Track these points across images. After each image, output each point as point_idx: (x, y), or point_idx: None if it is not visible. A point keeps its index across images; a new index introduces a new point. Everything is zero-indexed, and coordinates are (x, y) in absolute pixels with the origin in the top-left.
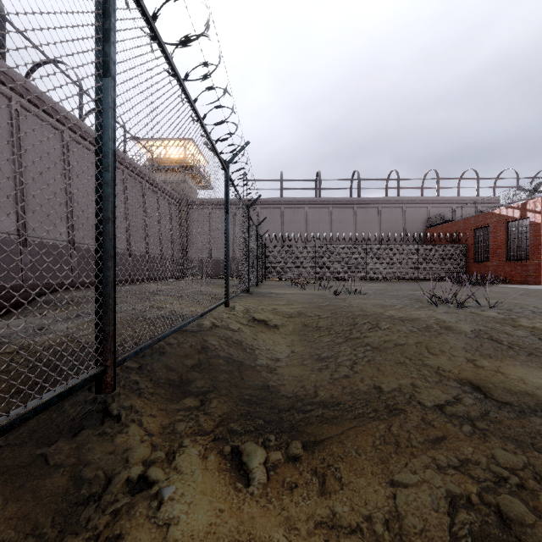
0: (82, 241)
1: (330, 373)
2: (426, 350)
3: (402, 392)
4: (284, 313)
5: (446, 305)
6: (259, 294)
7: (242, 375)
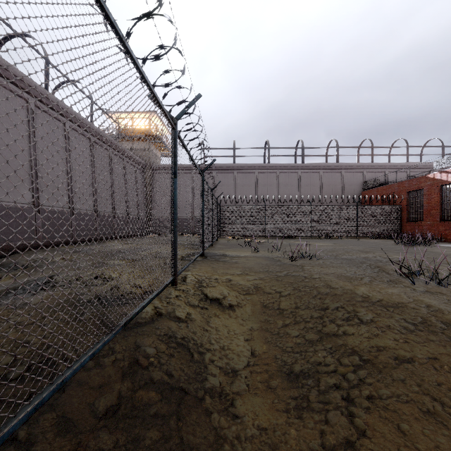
0: (48, 204)
1: (320, 431)
2: None
3: None
4: (240, 288)
5: (417, 278)
6: (214, 257)
7: (181, 430)
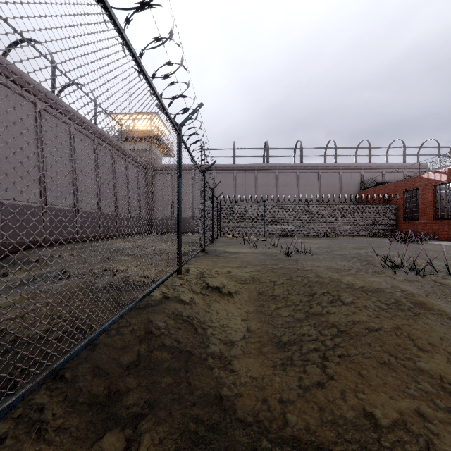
0: (54, 203)
1: (298, 377)
2: (411, 342)
3: (411, 433)
4: (238, 278)
5: (400, 269)
6: (214, 253)
7: (189, 378)
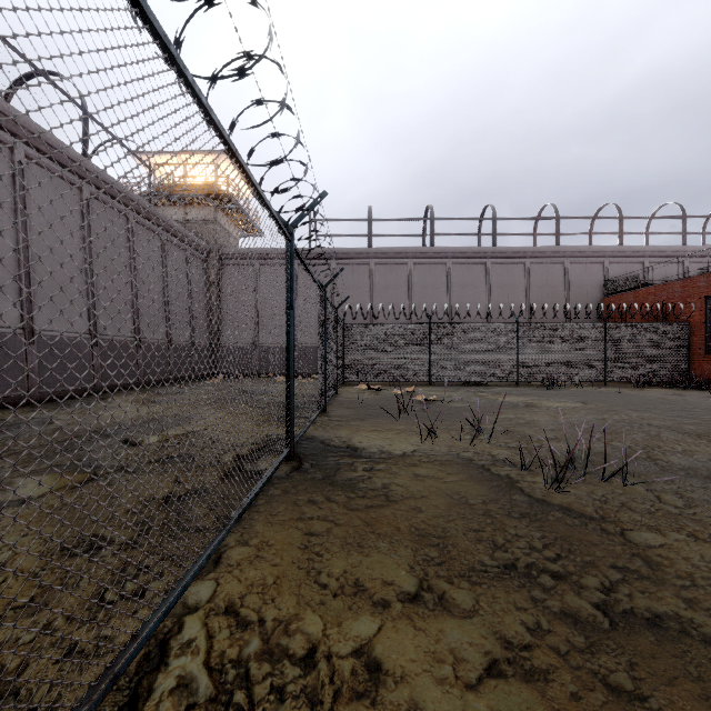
0: None
1: None
2: None
3: None
4: None
5: None
6: (321, 465)
7: None
